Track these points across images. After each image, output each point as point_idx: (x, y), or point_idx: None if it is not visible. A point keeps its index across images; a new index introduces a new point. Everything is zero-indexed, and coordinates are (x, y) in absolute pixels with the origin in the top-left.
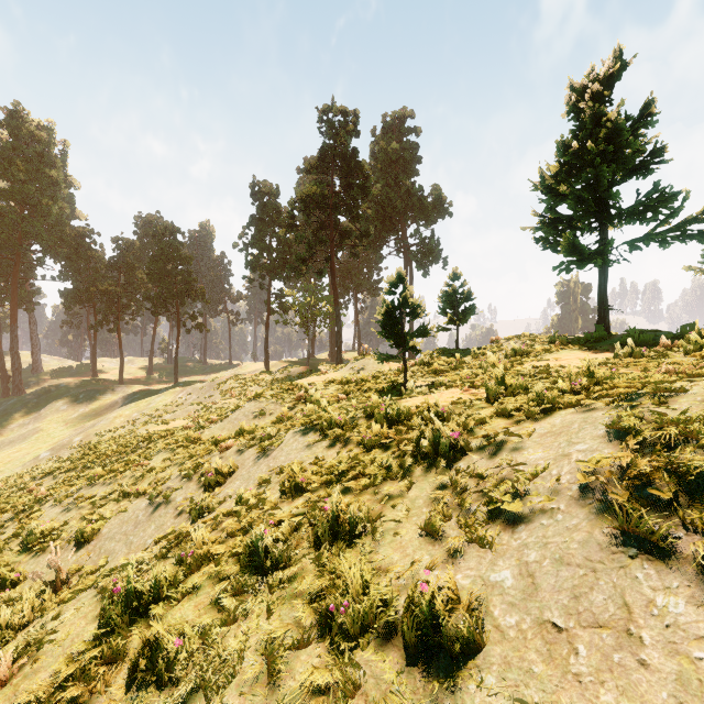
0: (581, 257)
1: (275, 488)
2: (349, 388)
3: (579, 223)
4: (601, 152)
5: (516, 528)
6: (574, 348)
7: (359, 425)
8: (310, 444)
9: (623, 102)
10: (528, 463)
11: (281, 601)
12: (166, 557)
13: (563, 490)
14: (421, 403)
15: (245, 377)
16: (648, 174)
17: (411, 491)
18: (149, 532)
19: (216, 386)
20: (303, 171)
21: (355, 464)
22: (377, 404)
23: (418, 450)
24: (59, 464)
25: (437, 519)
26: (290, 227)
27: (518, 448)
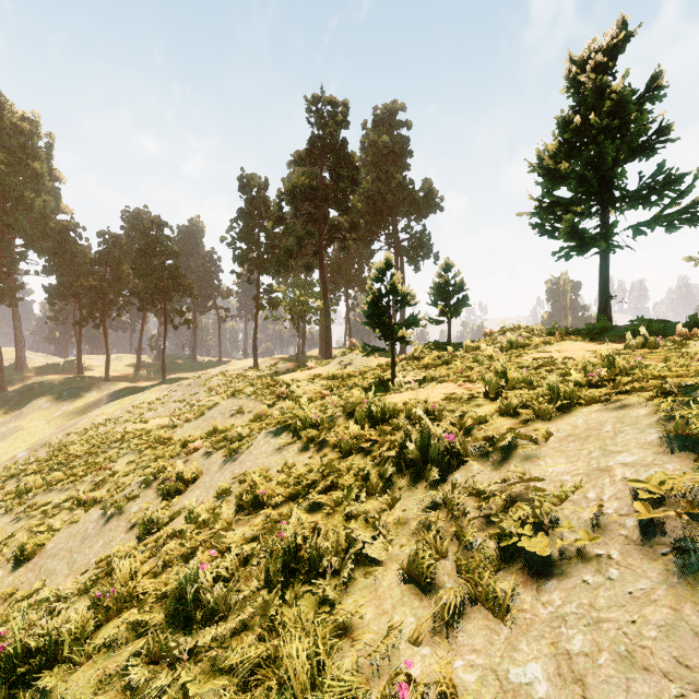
0: (582, 243)
1: (233, 502)
2: (334, 384)
3: (578, 209)
4: (604, 127)
5: (543, 584)
6: (576, 339)
7: (337, 424)
8: (281, 447)
9: (629, 73)
10: (548, 478)
11: (205, 678)
12: (90, 591)
13: (611, 525)
14: (409, 399)
15: (232, 374)
16: (652, 155)
17: (394, 511)
18: (95, 550)
19: (201, 383)
20: (291, 162)
21: (329, 473)
22: (359, 400)
23: (404, 457)
24: (25, 466)
25: (426, 559)
26: (278, 219)
27: (531, 456)
